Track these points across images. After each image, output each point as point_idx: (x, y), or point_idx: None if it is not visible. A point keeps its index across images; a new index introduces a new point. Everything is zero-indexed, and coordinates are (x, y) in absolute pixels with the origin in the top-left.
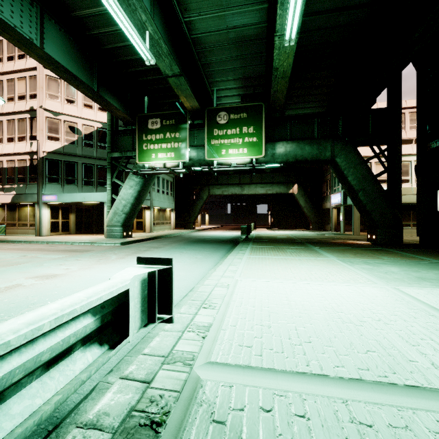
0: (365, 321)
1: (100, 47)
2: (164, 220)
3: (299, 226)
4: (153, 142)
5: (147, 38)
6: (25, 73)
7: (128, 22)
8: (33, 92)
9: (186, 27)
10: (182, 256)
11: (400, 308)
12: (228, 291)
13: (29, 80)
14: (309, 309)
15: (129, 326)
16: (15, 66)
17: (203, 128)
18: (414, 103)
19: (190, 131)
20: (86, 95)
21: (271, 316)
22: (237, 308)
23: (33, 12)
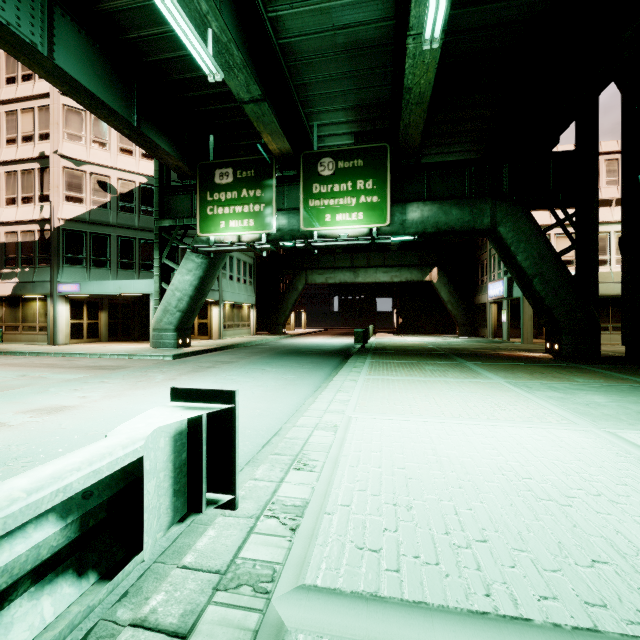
0: (575, 496)
1: (141, 59)
2: (241, 321)
3: (440, 329)
4: (222, 203)
5: (209, 40)
6: (32, 101)
7: (179, 11)
8: (45, 130)
9: (271, 27)
10: (264, 376)
11: (629, 470)
12: (335, 437)
13: (38, 113)
14: (474, 472)
15: (144, 530)
16: (18, 91)
17: (297, 183)
18: (613, 147)
19: (277, 187)
20: (120, 131)
21: (411, 486)
22: (352, 469)
23: (37, 3)
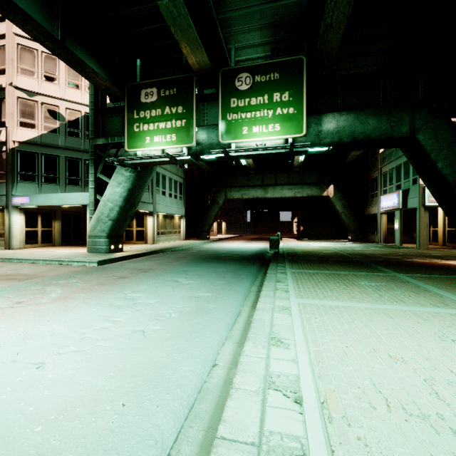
0: None
1: None
2: (172, 229)
3: (334, 235)
4: (147, 121)
5: None
6: None
7: None
8: (3, 66)
9: None
10: (173, 293)
11: None
12: None
13: None
14: None
15: None
16: None
17: (216, 101)
18: None
19: (198, 106)
20: (43, 44)
21: None
22: None
23: None
